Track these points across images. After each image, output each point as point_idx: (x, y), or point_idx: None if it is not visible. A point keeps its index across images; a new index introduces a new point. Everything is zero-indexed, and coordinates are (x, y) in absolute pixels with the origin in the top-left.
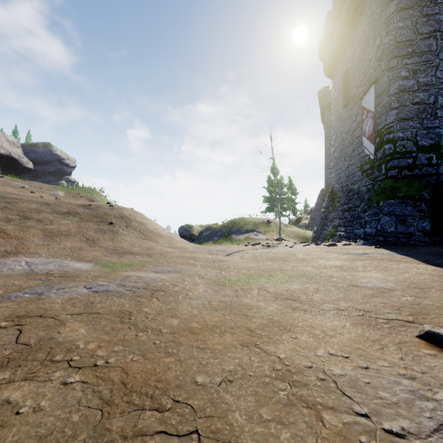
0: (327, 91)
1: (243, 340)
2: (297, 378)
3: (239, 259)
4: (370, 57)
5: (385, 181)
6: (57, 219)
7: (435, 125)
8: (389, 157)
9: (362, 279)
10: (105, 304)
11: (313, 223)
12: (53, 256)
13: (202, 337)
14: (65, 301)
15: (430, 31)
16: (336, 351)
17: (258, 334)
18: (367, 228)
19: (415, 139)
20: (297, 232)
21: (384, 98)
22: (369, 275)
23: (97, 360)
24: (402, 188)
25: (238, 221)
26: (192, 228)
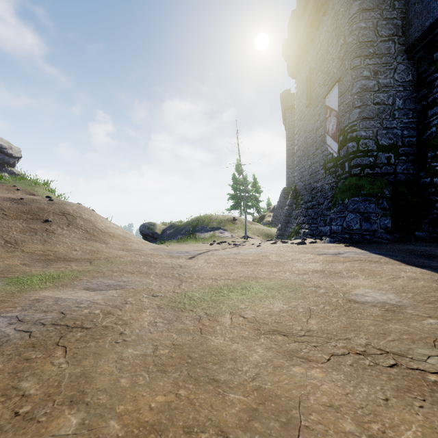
0: (289, 93)
1: None
2: None
3: (204, 264)
4: (333, 57)
5: (349, 179)
6: None
7: (393, 126)
8: (352, 155)
9: (356, 290)
10: None
11: (276, 221)
12: None
13: None
14: None
15: (389, 34)
16: None
17: None
18: (333, 225)
19: (376, 138)
20: (262, 230)
21: (348, 97)
22: (359, 282)
23: None
24: (365, 186)
25: (203, 218)
26: (154, 225)
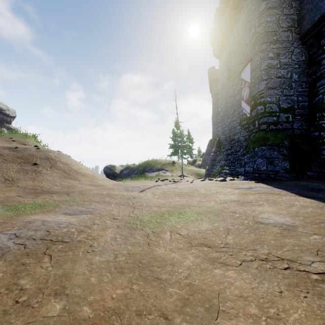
0: (214, 69)
1: None
2: None
3: (151, 196)
4: (247, 42)
5: (258, 133)
6: None
7: (291, 94)
8: (261, 115)
9: (262, 215)
10: None
11: (205, 164)
12: None
13: None
14: None
15: (288, 26)
16: None
17: None
18: (246, 167)
19: (278, 103)
20: (194, 170)
21: (257, 72)
22: (265, 209)
23: None
24: (270, 138)
25: (151, 162)
26: (114, 167)
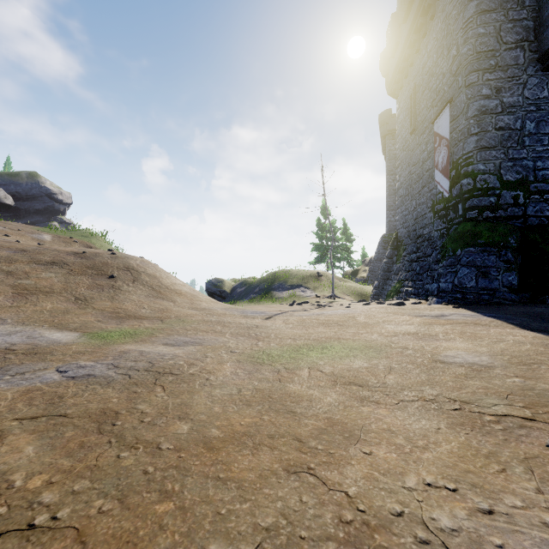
0: (390, 114)
1: (290, 460)
2: (381, 540)
3: (282, 325)
4: (444, 71)
5: (462, 224)
6: (35, 271)
7: (522, 156)
8: (467, 194)
9: (447, 352)
10: (80, 399)
11: (373, 277)
12: (23, 323)
13: (224, 456)
14: (19, 395)
15: (516, 40)
16: (435, 479)
17: (312, 448)
18: (441, 282)
19: (499, 173)
20: (354, 288)
21: (461, 122)
22: (454, 345)
23: (38, 515)
24: (484, 233)
25: (281, 274)
26: (222, 282)
